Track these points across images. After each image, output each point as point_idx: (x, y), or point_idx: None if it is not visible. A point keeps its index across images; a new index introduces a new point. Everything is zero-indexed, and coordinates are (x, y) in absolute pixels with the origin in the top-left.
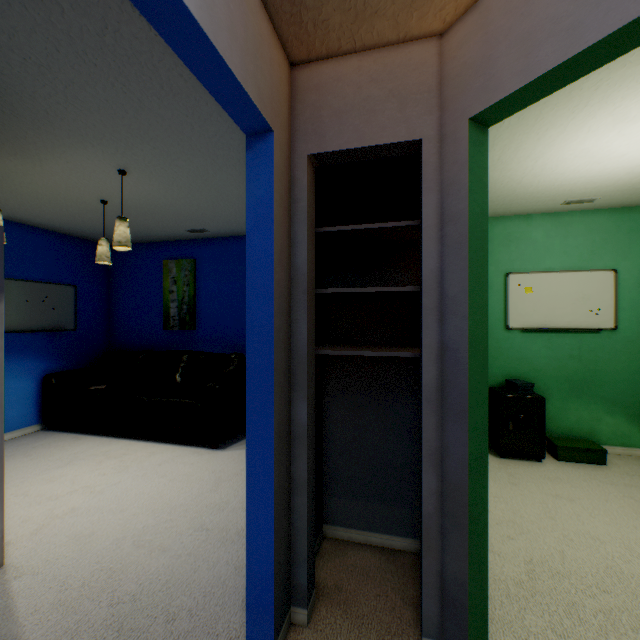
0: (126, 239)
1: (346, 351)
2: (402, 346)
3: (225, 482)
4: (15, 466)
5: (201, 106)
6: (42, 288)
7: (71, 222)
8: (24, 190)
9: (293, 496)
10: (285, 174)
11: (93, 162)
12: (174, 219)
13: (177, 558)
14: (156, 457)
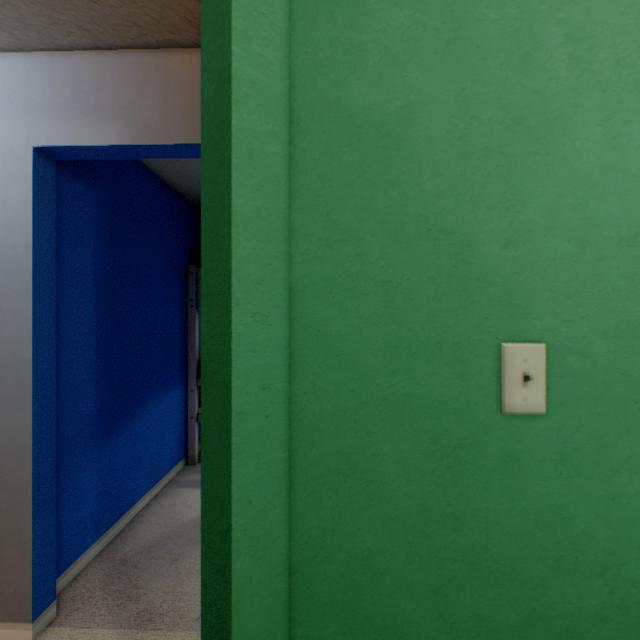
0: None
1: None
2: None
3: None
4: None
5: None
6: None
7: None
8: None
9: None
10: None
11: None
12: None
13: None
14: None
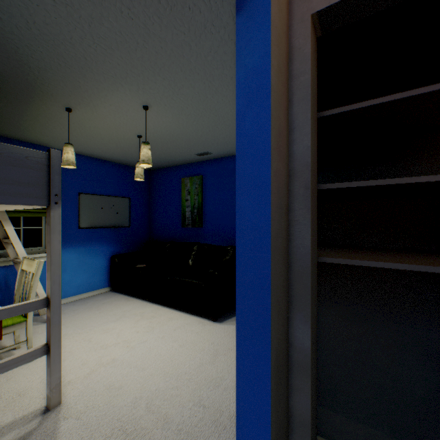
0: (148, 158)
1: (359, 260)
2: (428, 254)
3: (221, 356)
4: (90, 316)
5: (195, 17)
6: (110, 200)
7: (124, 155)
8: (93, 133)
9: (291, 435)
10: (283, 41)
11: (125, 102)
12: (186, 145)
13: (176, 434)
14: (173, 322)
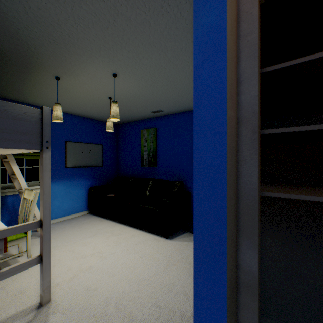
0: (116, 114)
1: (298, 195)
2: None
3: (172, 266)
4: (73, 232)
5: None
6: (88, 146)
7: (99, 113)
8: (75, 96)
9: None
10: (233, 5)
11: (99, 71)
12: (144, 105)
13: None
14: (134, 238)
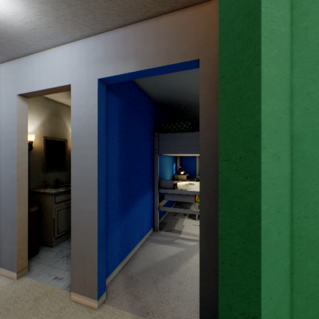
0: None
1: None
2: None
3: None
4: None
5: None
6: None
7: None
8: None
9: None
10: (217, 71)
11: None
12: None
13: None
14: None
